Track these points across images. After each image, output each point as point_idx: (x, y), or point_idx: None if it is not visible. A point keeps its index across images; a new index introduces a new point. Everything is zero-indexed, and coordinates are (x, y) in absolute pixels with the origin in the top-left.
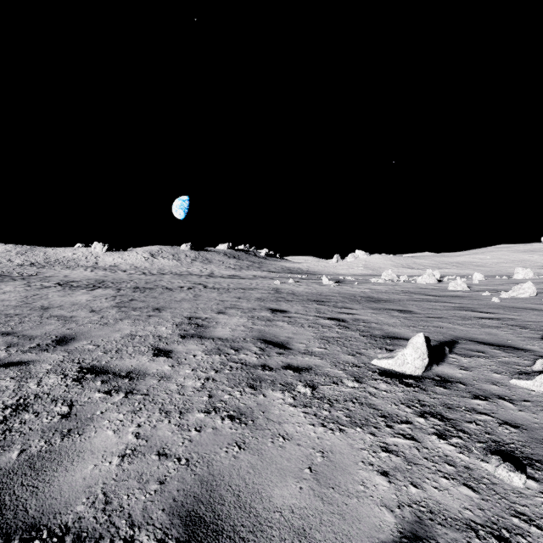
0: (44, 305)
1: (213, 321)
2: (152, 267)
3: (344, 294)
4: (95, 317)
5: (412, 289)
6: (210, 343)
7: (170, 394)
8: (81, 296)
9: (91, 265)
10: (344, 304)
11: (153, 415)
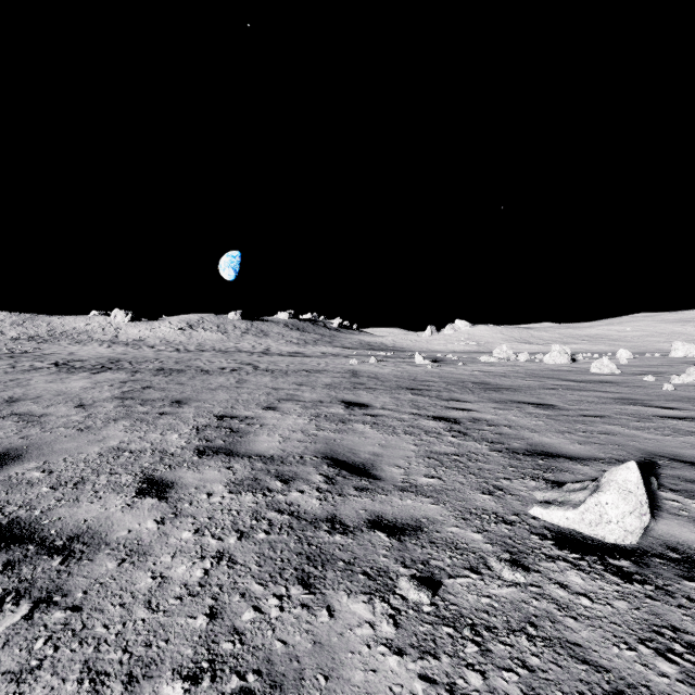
0: (15, 395)
1: (256, 423)
2: (189, 342)
3: (448, 379)
4: (77, 416)
5: (541, 372)
6: (243, 465)
7: (128, 608)
8: (76, 382)
9: (109, 338)
10: (450, 393)
11: (58, 690)
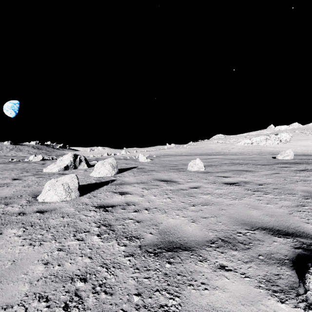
0: None
1: None
2: None
3: None
4: None
5: None
6: None
7: None
8: None
9: None
10: None
11: None
